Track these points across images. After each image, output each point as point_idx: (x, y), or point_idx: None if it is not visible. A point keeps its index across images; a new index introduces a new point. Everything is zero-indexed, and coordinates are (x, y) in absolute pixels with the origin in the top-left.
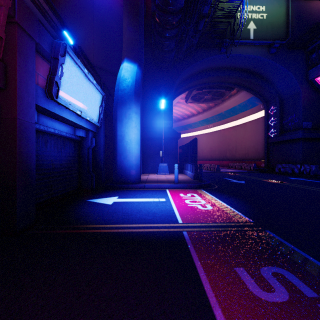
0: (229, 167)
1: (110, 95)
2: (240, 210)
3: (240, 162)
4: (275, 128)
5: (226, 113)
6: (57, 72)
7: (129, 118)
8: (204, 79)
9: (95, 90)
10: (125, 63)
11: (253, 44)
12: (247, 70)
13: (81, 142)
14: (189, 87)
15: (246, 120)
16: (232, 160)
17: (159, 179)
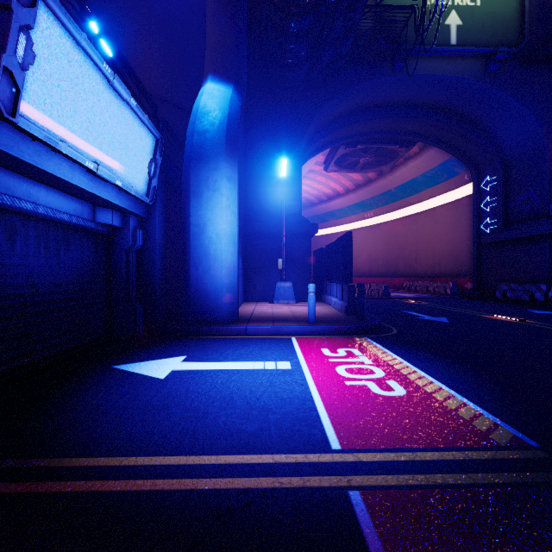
0: (404, 289)
1: (180, 147)
2: (478, 400)
3: (424, 280)
4: (494, 216)
5: (399, 190)
6: (8, 43)
7: (215, 189)
8: (360, 124)
9: (137, 122)
10: (208, 83)
11: (456, 54)
12: (441, 108)
13: (112, 238)
14: (332, 141)
15: (435, 203)
16: (409, 276)
17: (277, 313)
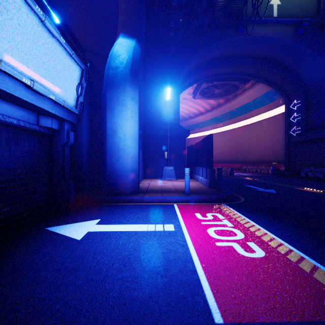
0: (242, 170)
1: (101, 80)
2: None
3: (254, 165)
4: (299, 125)
5: (238, 110)
6: None
7: (123, 105)
8: (216, 68)
9: (67, 55)
10: (120, 38)
11: (277, 23)
12: (266, 58)
13: (52, 137)
14: (198, 79)
15: (261, 117)
16: (244, 162)
17: (164, 187)
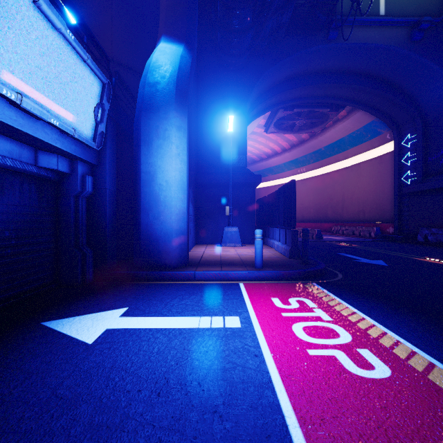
0: (333, 232)
1: (135, 103)
2: None
3: (350, 225)
4: (414, 169)
5: (328, 149)
6: None
7: (165, 137)
8: (297, 89)
9: (78, 60)
10: (161, 43)
11: (385, 24)
12: (368, 74)
13: (60, 184)
14: (272, 105)
15: (359, 159)
16: (336, 221)
17: (225, 256)
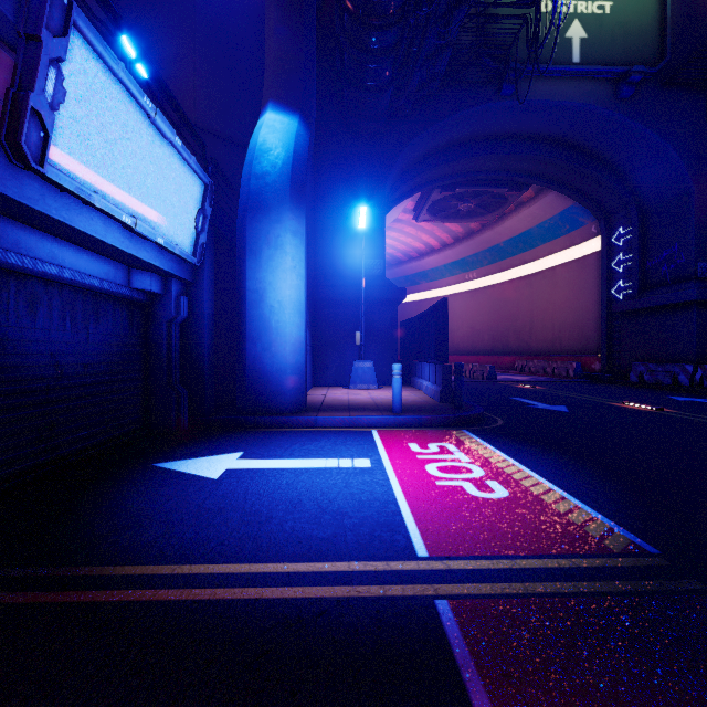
0: (516, 370)
1: (233, 193)
2: (594, 503)
3: (541, 359)
4: (628, 278)
5: (509, 245)
6: (36, 80)
7: (278, 246)
8: (459, 162)
9: (183, 165)
10: (269, 113)
11: (580, 75)
12: (561, 141)
13: (150, 308)
14: (423, 183)
15: (555, 261)
16: (522, 353)
17: (354, 400)
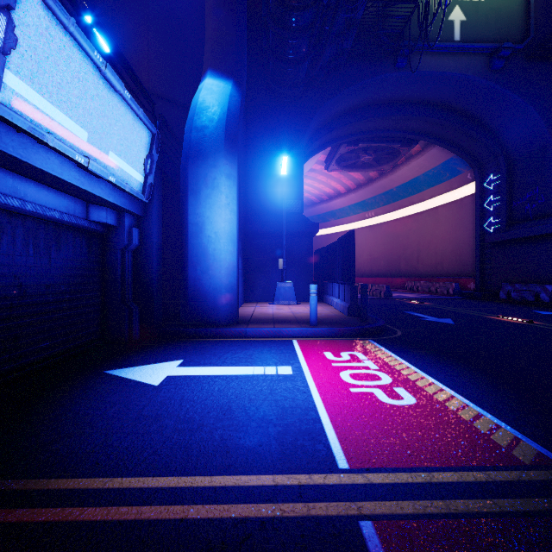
0: (406, 289)
1: (178, 145)
2: (494, 410)
3: (426, 280)
4: (498, 215)
5: (400, 190)
6: None
7: (214, 186)
8: (362, 122)
9: (132, 116)
10: (207, 78)
11: (460, 50)
12: (444, 105)
13: (106, 237)
14: (333, 139)
15: (437, 202)
16: (410, 276)
17: (278, 314)
